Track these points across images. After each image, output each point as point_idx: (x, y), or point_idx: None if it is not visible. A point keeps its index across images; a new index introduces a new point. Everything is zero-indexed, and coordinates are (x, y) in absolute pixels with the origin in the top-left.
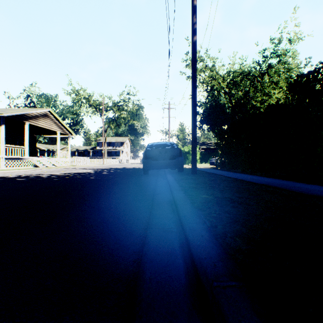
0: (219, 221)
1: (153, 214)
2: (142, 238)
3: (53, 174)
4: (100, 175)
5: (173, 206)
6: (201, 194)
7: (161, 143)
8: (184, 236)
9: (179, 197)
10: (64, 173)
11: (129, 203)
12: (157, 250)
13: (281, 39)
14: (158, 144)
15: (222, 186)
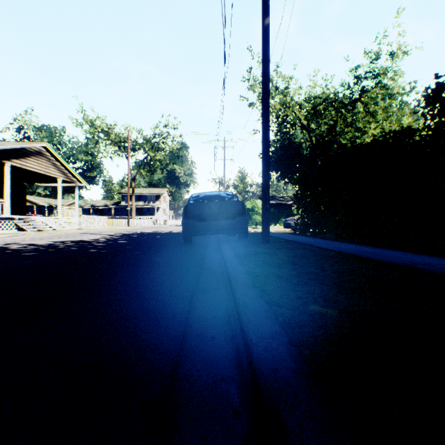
0: None
1: (179, 383)
2: None
3: (33, 243)
4: (112, 245)
5: (238, 336)
6: (300, 298)
7: (213, 193)
8: None
9: (253, 311)
10: (55, 241)
11: (127, 327)
12: None
13: (379, 53)
14: (208, 195)
15: (331, 273)
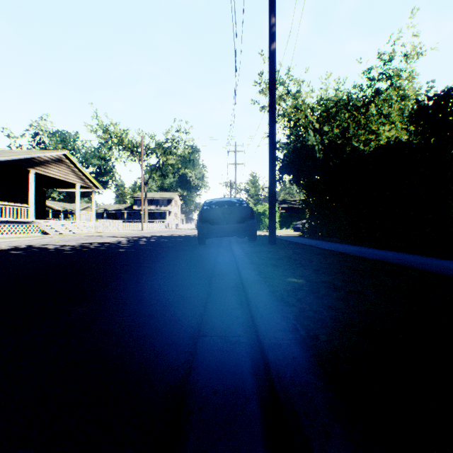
0: (320, 326)
1: (209, 309)
2: (187, 358)
3: (66, 244)
4: (135, 246)
5: (242, 295)
6: (284, 275)
7: (224, 200)
8: (261, 353)
9: (251, 280)
10: (84, 243)
11: (172, 291)
12: (213, 383)
13: (393, 54)
14: (220, 201)
15: (315, 264)
